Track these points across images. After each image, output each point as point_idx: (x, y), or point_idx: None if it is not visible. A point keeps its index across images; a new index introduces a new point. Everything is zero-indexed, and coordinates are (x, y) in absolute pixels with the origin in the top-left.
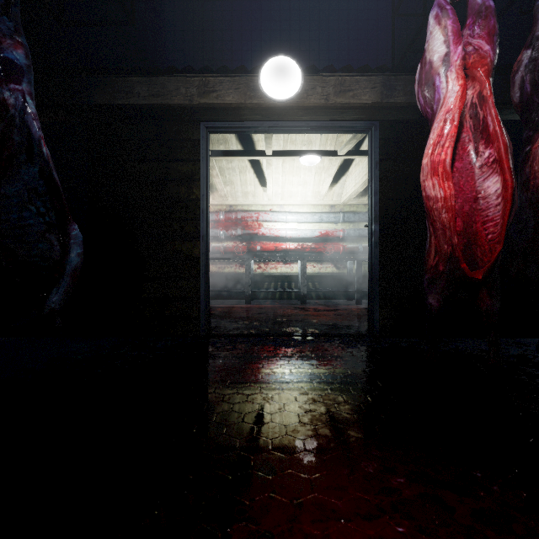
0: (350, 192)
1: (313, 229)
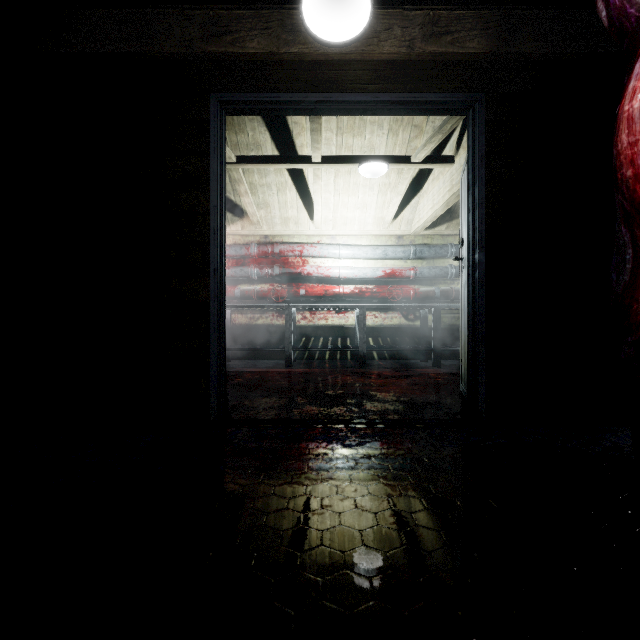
0: (425, 217)
1: (375, 267)
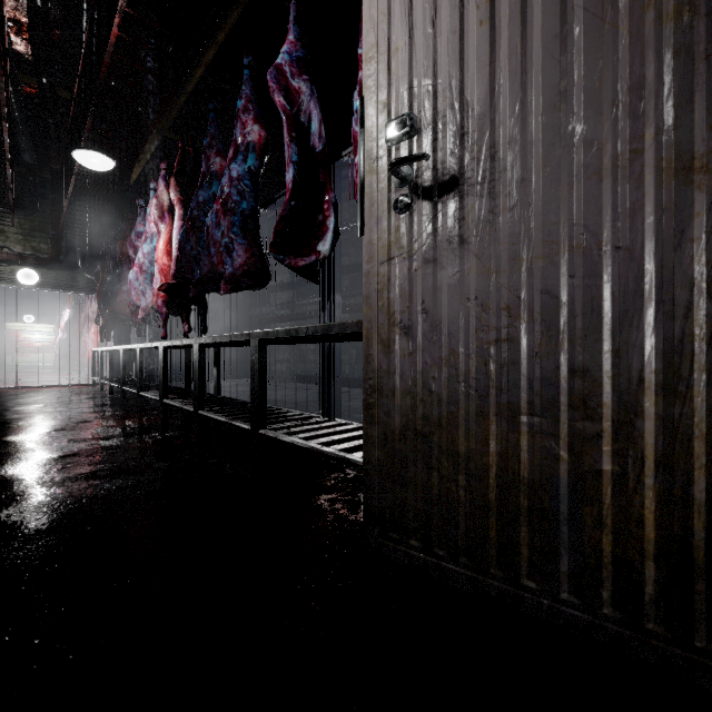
0: None
1: (51, 339)
